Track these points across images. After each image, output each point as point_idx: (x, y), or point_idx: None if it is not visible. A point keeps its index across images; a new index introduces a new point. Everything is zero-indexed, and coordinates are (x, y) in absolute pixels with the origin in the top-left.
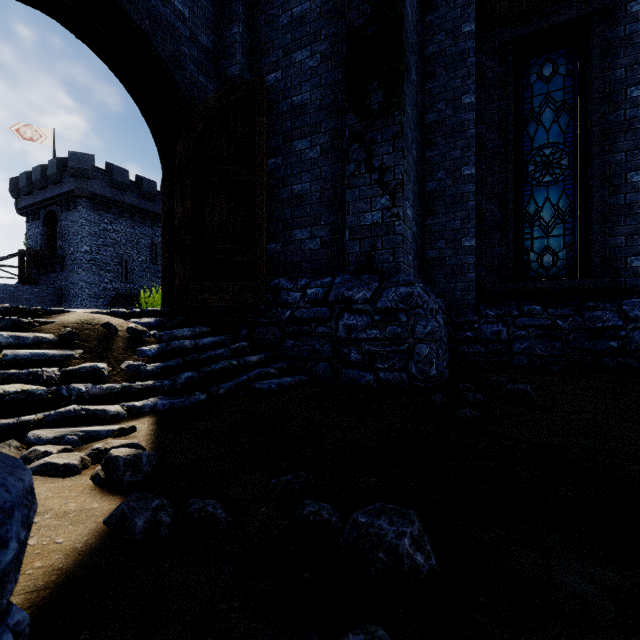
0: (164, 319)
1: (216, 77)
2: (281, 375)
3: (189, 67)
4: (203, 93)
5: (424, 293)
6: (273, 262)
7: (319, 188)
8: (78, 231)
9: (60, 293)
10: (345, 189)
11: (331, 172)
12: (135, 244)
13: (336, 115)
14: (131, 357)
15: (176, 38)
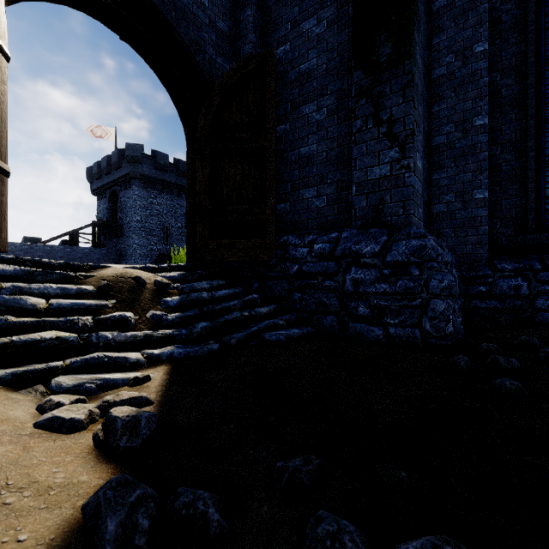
0: (186, 273)
1: (232, 58)
2: (289, 326)
3: (208, 50)
4: (220, 73)
5: (438, 246)
6: (282, 221)
7: (325, 148)
8: (132, 205)
9: (120, 254)
10: (351, 146)
11: (337, 131)
12: (173, 213)
13: (342, 76)
14: (155, 307)
15: (197, 26)
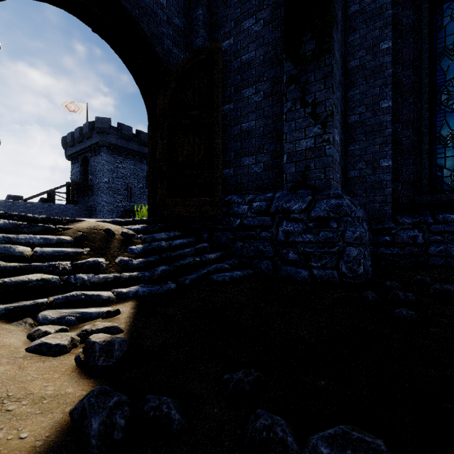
0: (148, 226)
1: (185, 49)
2: (233, 269)
3: (166, 42)
4: (176, 61)
5: (352, 204)
6: (227, 183)
7: (262, 124)
8: (101, 169)
9: (90, 209)
10: (283, 123)
11: (272, 111)
12: (136, 176)
13: (276, 66)
14: (123, 254)
15: (157, 22)
